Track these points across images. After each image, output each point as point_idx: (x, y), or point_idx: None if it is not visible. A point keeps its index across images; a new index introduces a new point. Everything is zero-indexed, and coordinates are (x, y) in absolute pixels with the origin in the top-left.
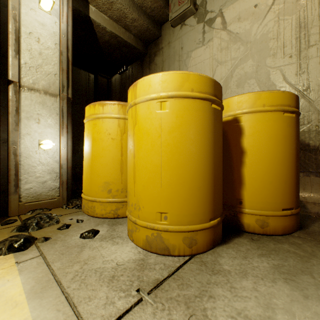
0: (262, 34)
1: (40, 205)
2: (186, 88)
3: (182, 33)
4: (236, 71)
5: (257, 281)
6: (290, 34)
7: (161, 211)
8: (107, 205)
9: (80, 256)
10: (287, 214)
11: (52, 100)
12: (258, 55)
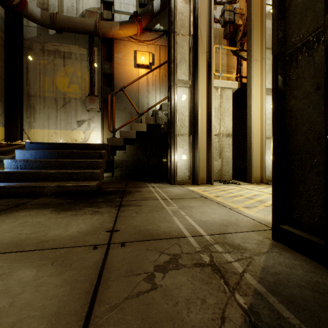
0: None
1: (270, 180)
2: None
3: None
4: None
5: None
6: None
7: None
8: None
9: None
10: None
11: None
12: None
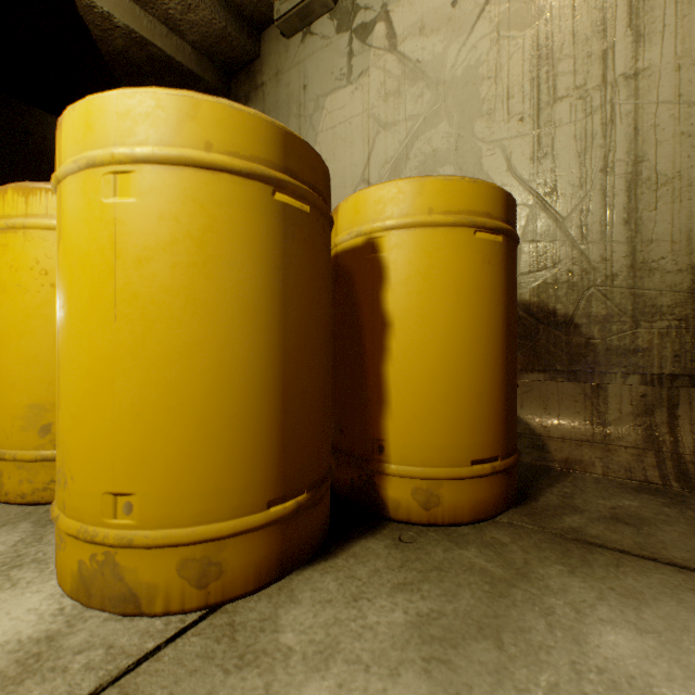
0: (467, 67)
1: None
2: (190, 140)
3: (306, 53)
4: (417, 147)
5: (350, 678)
6: (521, 70)
7: (117, 489)
8: (37, 468)
9: None
10: (483, 473)
11: None
12: (460, 113)
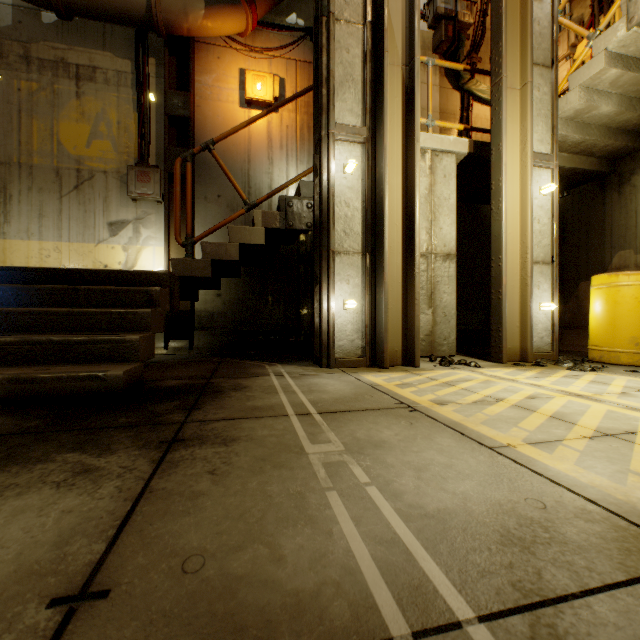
0: None
1: (541, 356)
2: None
3: None
4: None
5: None
6: None
7: None
8: (633, 355)
9: None
10: None
11: (546, 268)
12: None
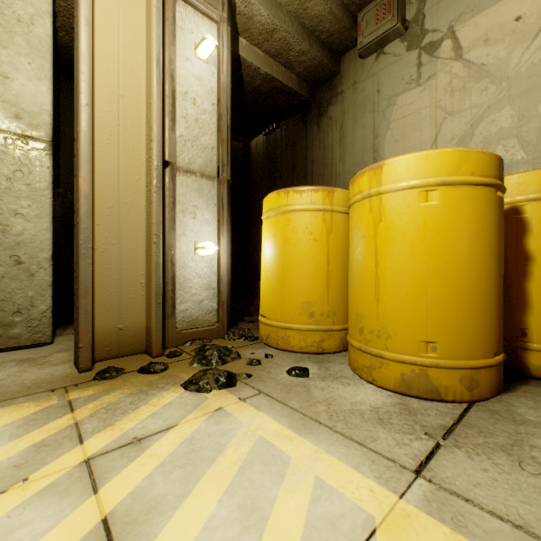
0: (530, 65)
1: (198, 333)
2: (465, 172)
3: (379, 67)
4: (481, 126)
5: None
6: None
7: (427, 339)
8: (307, 334)
9: (313, 396)
10: None
11: (209, 185)
12: (523, 99)
